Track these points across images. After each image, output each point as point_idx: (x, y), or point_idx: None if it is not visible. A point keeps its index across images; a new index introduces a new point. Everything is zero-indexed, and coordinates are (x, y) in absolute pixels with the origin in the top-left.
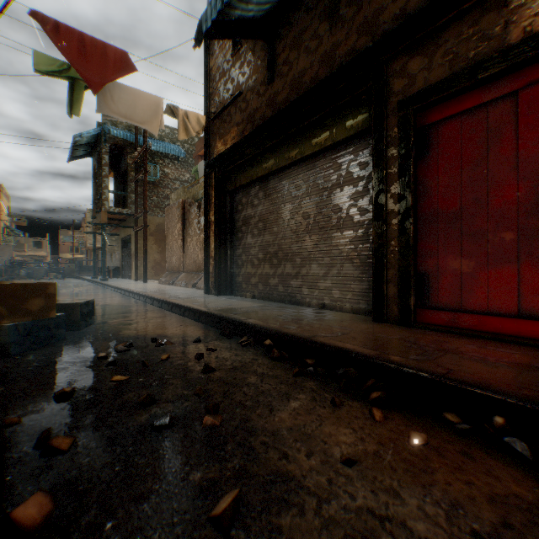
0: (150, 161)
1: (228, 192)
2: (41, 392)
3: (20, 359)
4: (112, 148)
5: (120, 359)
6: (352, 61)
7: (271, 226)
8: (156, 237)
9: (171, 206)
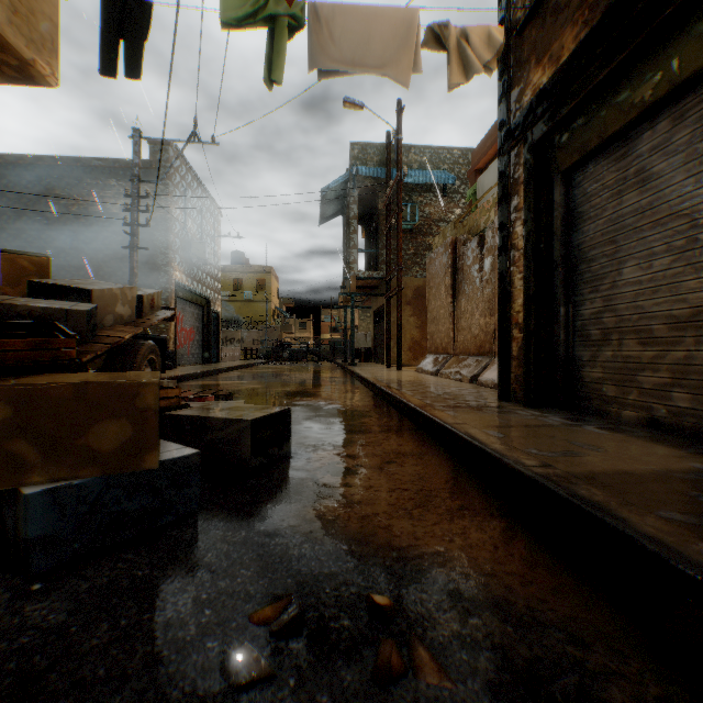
0: (406, 201)
1: (559, 175)
2: None
3: (22, 601)
4: (362, 198)
5: None
6: None
7: None
8: (413, 307)
9: (434, 254)
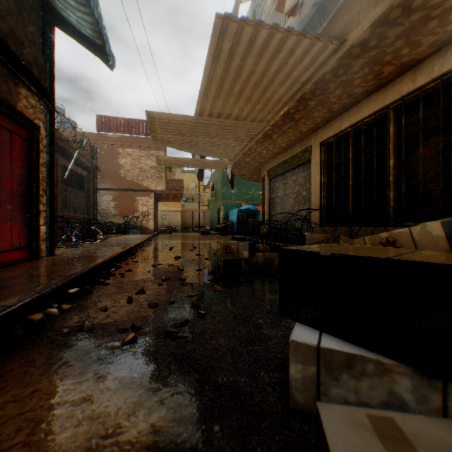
0: None
1: None
2: (231, 295)
3: (289, 333)
4: None
5: (187, 313)
6: None
7: None
8: None
9: None
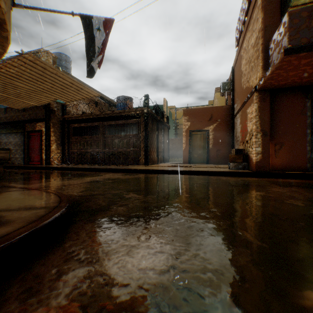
0: None
1: None
2: None
3: None
4: None
5: None
6: (21, 120)
7: (8, 145)
8: None
9: None
